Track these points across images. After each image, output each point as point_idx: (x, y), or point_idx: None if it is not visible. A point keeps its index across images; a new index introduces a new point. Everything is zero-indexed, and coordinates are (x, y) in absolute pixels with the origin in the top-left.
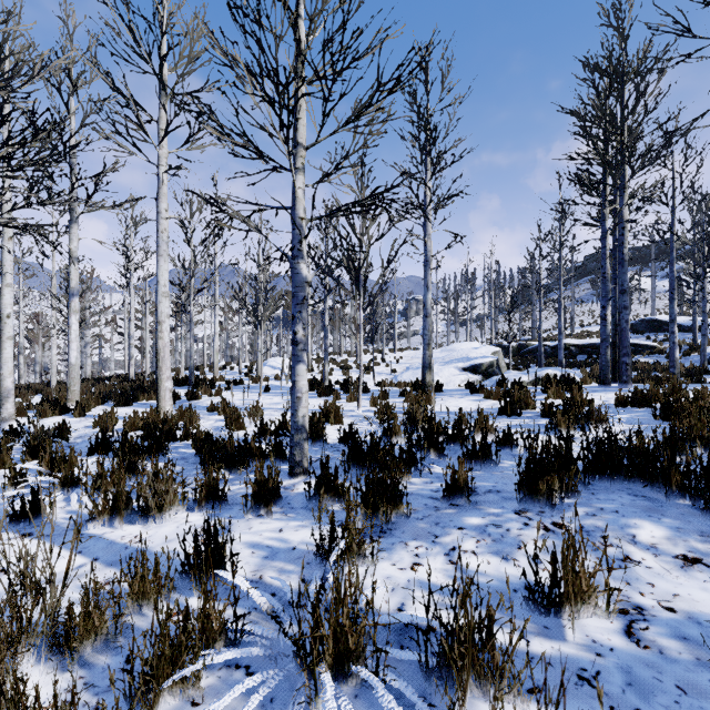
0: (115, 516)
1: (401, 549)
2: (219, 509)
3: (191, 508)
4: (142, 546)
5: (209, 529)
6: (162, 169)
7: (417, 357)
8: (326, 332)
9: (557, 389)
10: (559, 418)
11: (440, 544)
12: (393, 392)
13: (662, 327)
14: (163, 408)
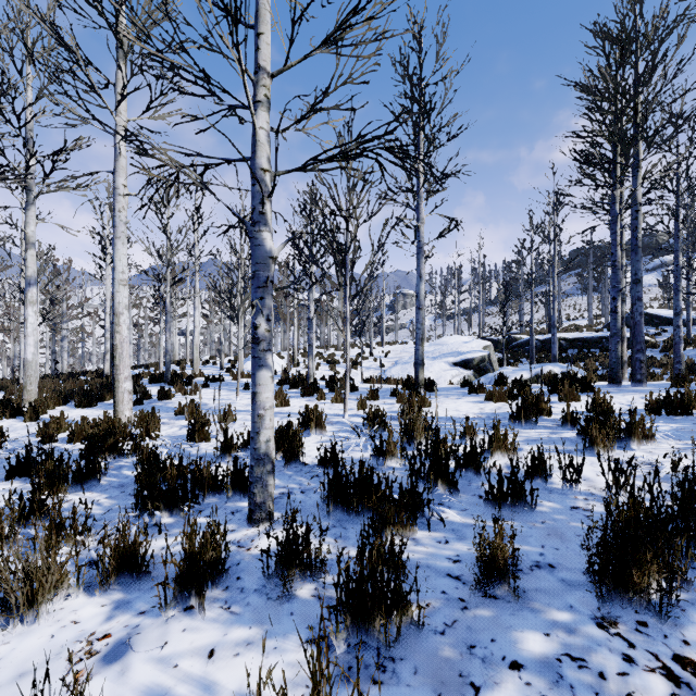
0: None
1: None
2: (133, 590)
3: (95, 585)
4: None
5: None
6: (120, 138)
7: (406, 351)
8: (311, 325)
9: (570, 391)
10: (596, 434)
11: None
12: (382, 390)
13: (653, 321)
14: (121, 413)
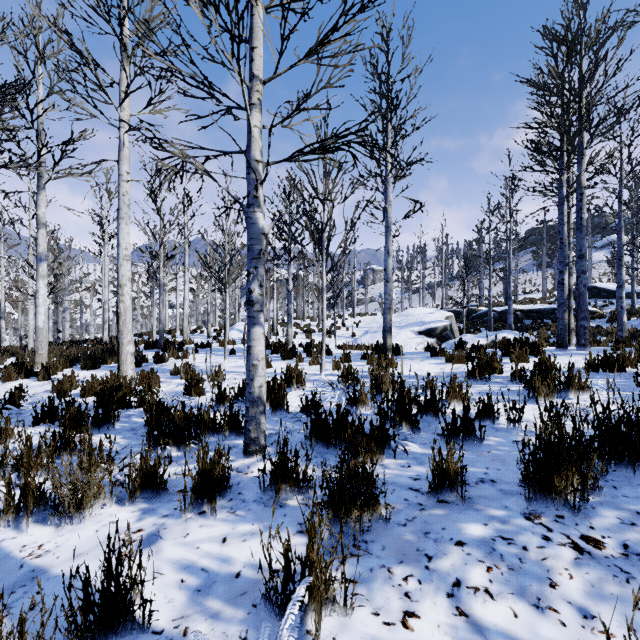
0: (23, 514)
1: (383, 582)
2: (155, 501)
3: (123, 499)
4: (42, 563)
5: (109, 564)
6: (123, 131)
7: (375, 322)
8: (290, 297)
9: (520, 353)
10: (538, 386)
11: (438, 573)
12: (354, 355)
13: (601, 294)
14: (124, 372)
